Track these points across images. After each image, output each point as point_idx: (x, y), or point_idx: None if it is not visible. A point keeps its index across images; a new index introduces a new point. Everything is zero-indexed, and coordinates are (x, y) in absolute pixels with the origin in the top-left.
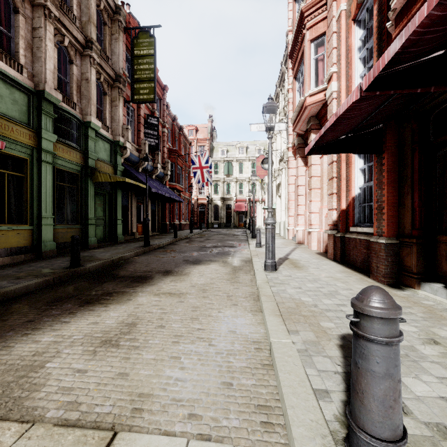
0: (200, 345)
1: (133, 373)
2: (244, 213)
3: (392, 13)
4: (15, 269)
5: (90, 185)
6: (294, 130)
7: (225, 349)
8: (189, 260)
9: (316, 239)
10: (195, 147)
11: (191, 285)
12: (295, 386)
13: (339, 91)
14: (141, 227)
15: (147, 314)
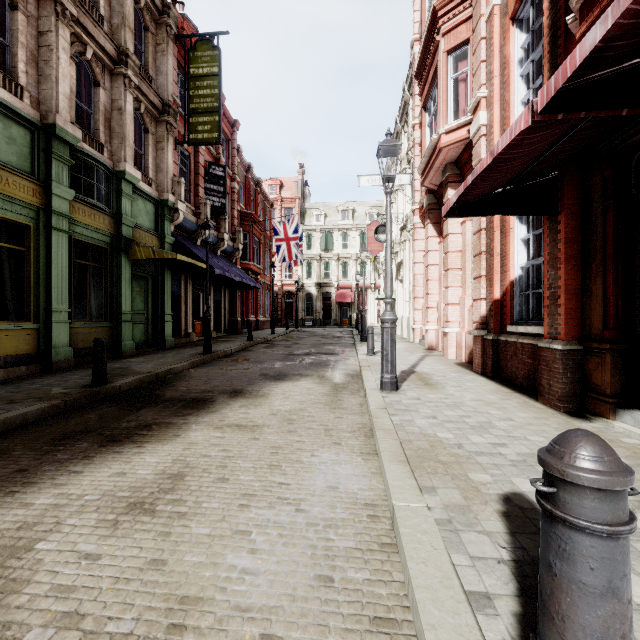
0: (283, 510)
1: (173, 560)
2: (350, 305)
3: (576, 0)
4: (9, 388)
5: (124, 264)
6: (423, 183)
7: (321, 518)
8: (269, 374)
9: (455, 344)
10: (279, 210)
11: (270, 412)
12: (435, 587)
13: (489, 124)
14: (200, 325)
15: (202, 459)
